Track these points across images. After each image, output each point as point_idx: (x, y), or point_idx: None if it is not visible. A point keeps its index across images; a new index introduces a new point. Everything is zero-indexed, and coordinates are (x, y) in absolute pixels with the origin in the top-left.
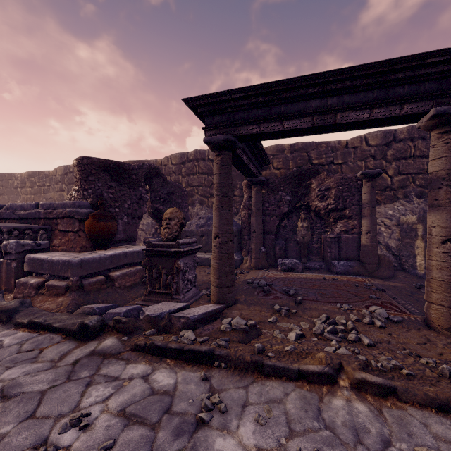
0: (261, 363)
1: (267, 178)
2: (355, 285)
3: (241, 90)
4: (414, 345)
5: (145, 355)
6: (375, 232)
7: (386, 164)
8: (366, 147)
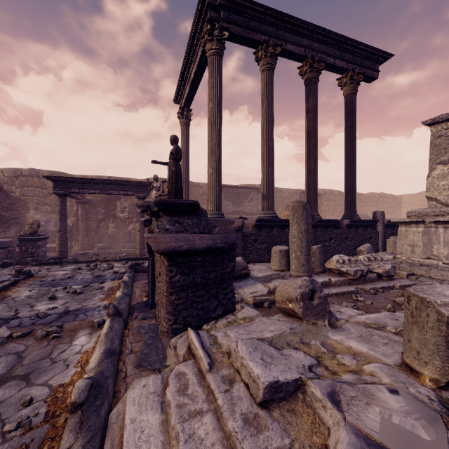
0: (77, 261)
1: (90, 199)
2: (127, 250)
3: (71, 178)
4: None
5: (37, 266)
6: None
7: None
8: None
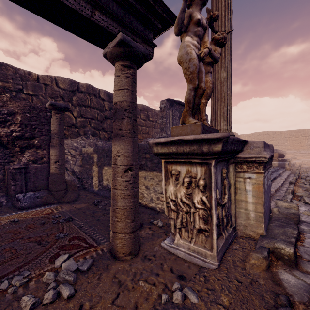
0: None
1: None
2: (41, 222)
3: None
4: None
5: None
6: (63, 161)
7: (72, 107)
8: (57, 88)
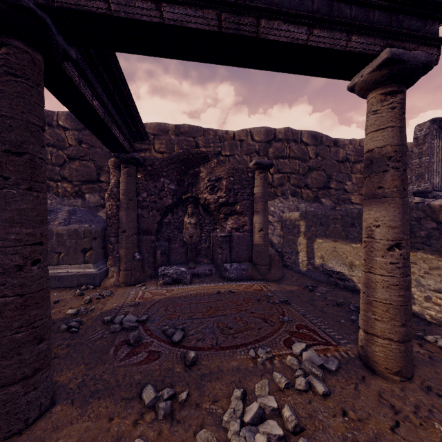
0: None
1: (144, 158)
2: (257, 298)
3: None
4: (392, 439)
5: None
6: (267, 229)
7: None
8: (252, 142)
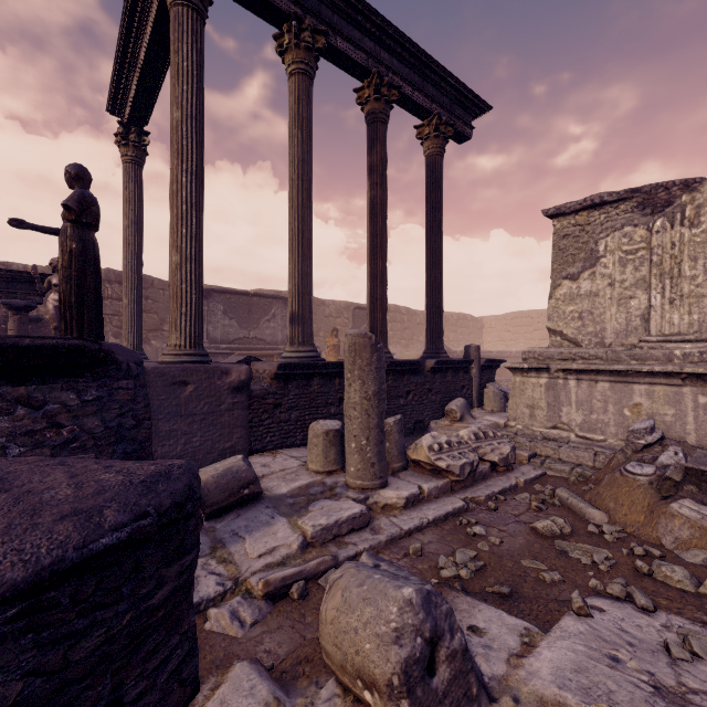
0: None
1: None
2: None
3: None
4: None
5: None
6: None
7: None
8: None
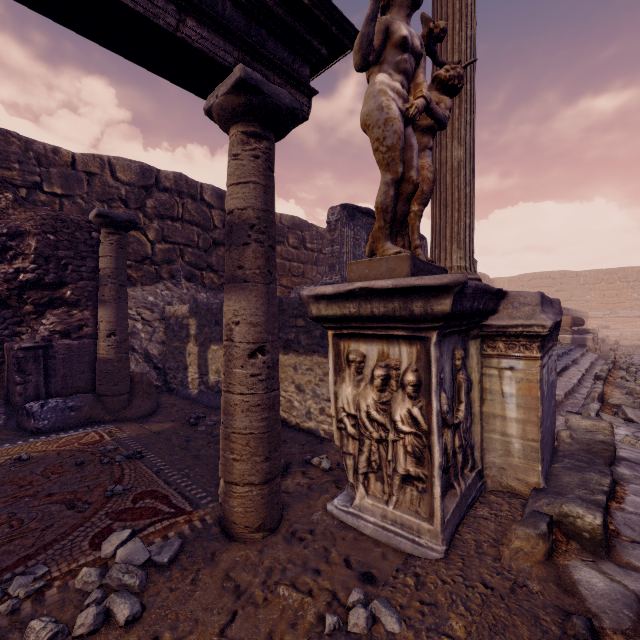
0: None
1: None
2: (76, 462)
3: None
4: None
5: None
6: (125, 332)
7: (145, 220)
8: (113, 181)
